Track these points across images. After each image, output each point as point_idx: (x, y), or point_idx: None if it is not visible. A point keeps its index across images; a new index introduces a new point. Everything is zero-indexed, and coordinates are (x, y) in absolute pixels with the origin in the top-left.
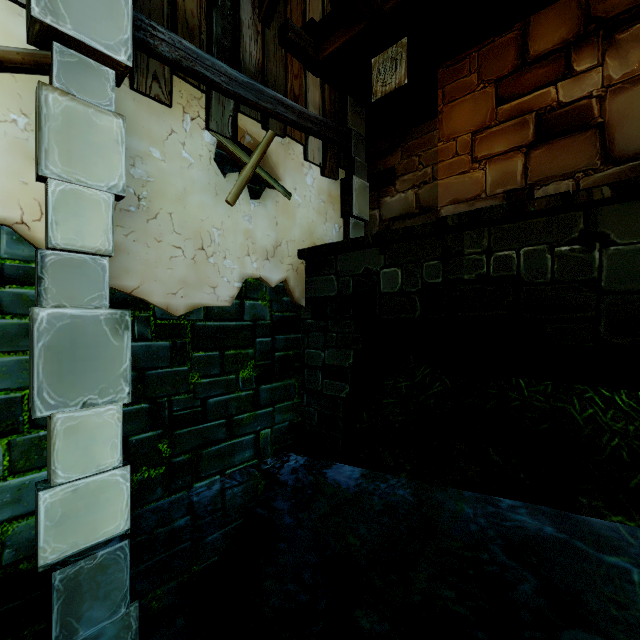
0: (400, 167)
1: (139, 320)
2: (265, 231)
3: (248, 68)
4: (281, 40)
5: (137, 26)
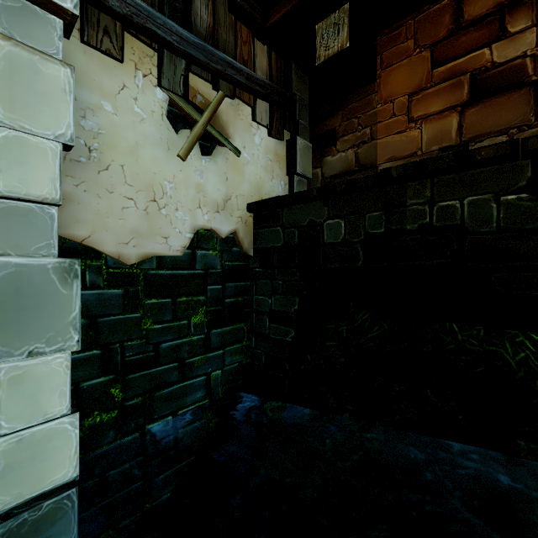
0: (340, 129)
1: (91, 269)
2: (216, 185)
3: (199, 31)
4: (231, 6)
5: None
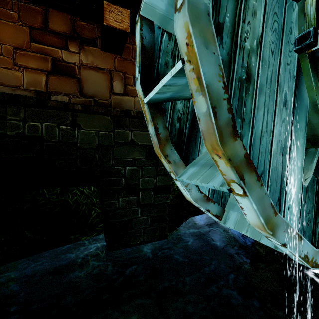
0: None
1: None
2: None
3: None
4: None
5: None
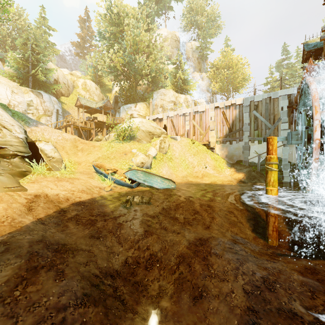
0: None
1: (291, 164)
2: None
3: None
4: None
5: None
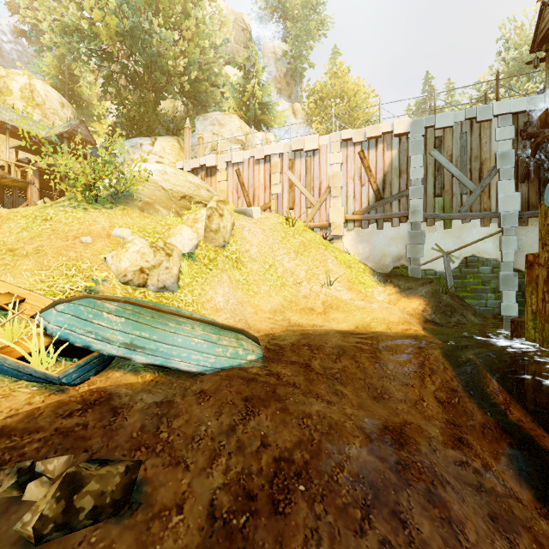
0: None
1: (519, 274)
2: None
3: None
4: None
5: (519, 215)
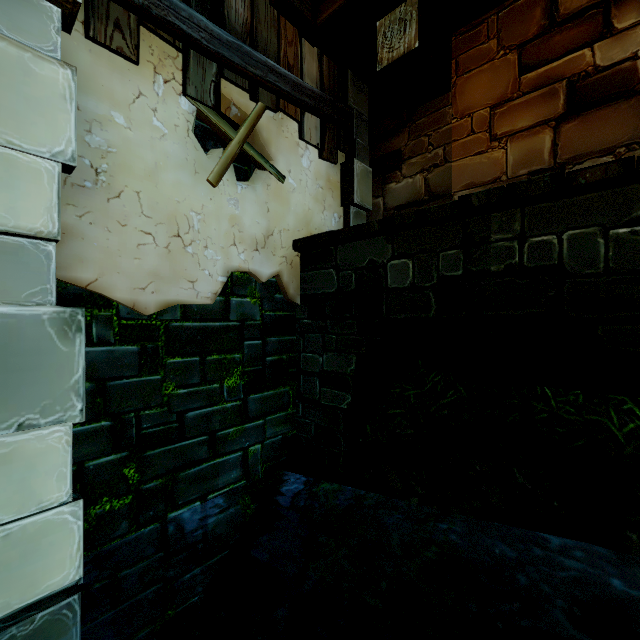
0: (407, 149)
1: (98, 320)
2: (254, 218)
3: (234, 27)
4: None
5: None
